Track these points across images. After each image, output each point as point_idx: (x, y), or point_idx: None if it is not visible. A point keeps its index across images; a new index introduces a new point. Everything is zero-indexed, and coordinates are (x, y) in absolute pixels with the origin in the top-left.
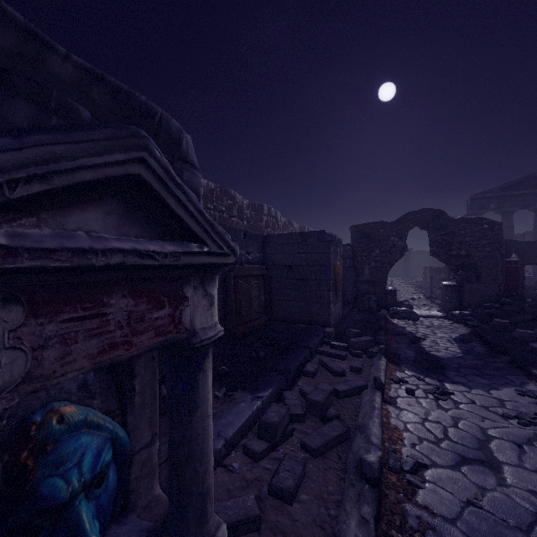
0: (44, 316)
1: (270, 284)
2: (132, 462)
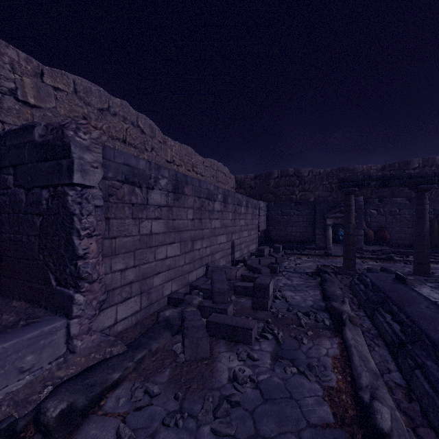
0: (334, 219)
1: None
2: None
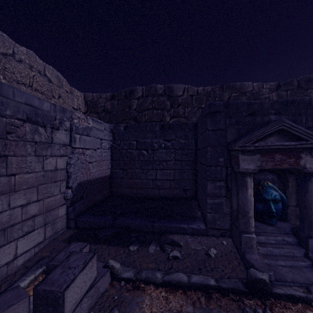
0: (263, 157)
1: None
2: (288, 208)
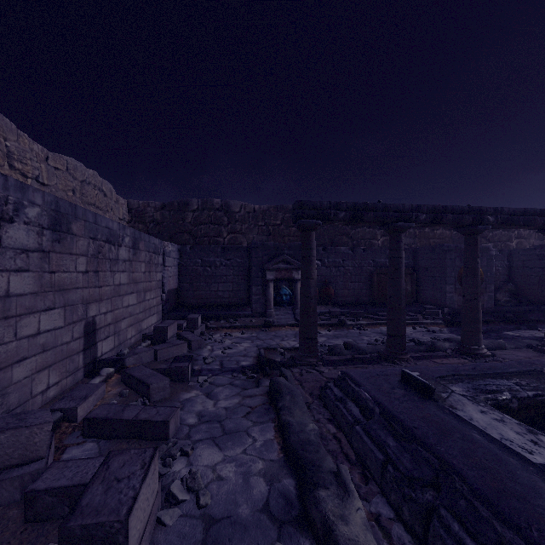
0: (277, 272)
1: (417, 280)
2: (293, 299)
